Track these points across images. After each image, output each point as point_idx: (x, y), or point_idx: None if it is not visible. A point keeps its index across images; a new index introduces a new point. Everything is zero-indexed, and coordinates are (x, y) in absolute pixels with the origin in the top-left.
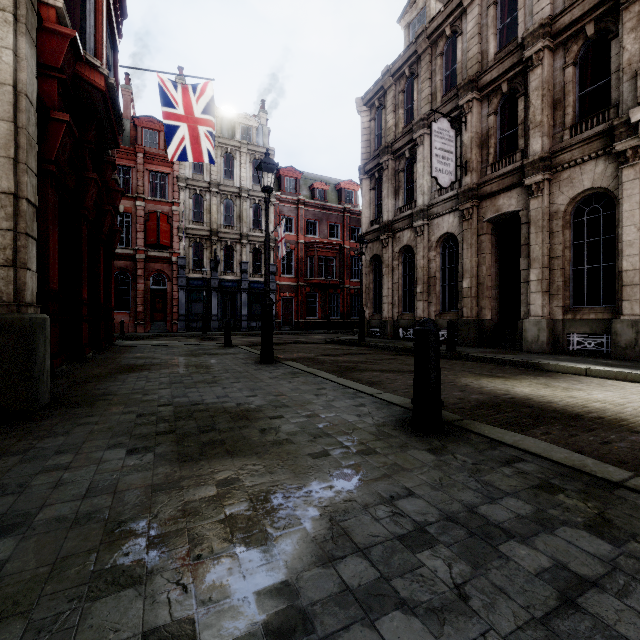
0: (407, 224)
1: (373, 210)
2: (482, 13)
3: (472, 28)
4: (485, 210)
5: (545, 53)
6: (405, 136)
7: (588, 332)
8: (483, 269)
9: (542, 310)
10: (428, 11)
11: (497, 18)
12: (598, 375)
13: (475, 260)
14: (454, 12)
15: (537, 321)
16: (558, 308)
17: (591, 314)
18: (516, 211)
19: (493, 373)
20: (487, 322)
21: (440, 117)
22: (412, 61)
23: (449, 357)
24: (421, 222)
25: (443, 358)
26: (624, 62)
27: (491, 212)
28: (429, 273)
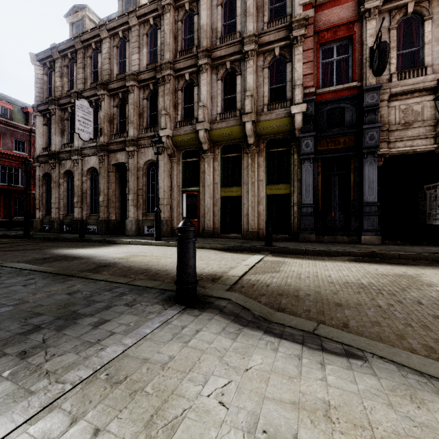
0: (69, 156)
1: (46, 140)
2: (111, 48)
3: (106, 53)
4: (111, 158)
5: (135, 88)
6: (67, 97)
7: (151, 225)
8: (111, 191)
9: (134, 215)
10: (84, 24)
11: (118, 55)
12: (133, 243)
13: (106, 186)
14: (96, 37)
15: (131, 220)
16: (140, 214)
17: (151, 217)
18: (126, 163)
19: (83, 246)
20: (112, 221)
21: (82, 98)
22: (72, 50)
23: (78, 241)
24: (76, 157)
25: (73, 242)
26: (160, 109)
27: (114, 160)
28: (83, 190)
